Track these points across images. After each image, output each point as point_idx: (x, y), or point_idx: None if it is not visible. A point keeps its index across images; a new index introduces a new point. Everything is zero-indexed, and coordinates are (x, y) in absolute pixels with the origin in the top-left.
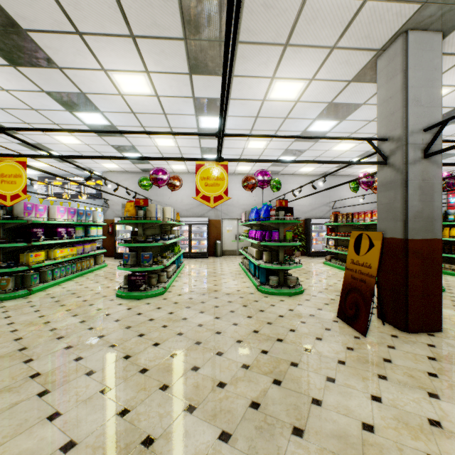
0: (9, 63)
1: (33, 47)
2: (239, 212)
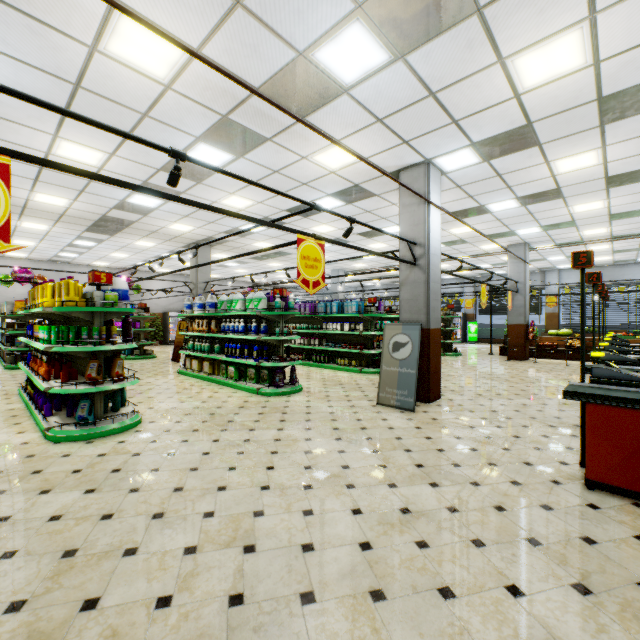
0: None
1: None
2: None
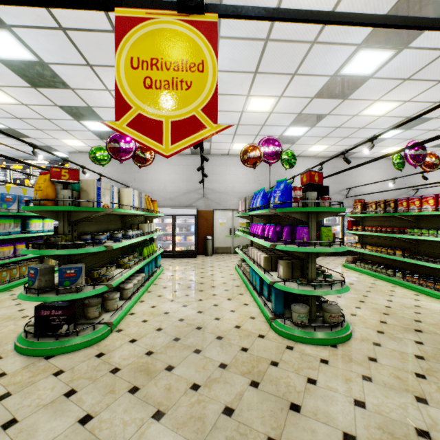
0: None
1: None
2: (234, 202)
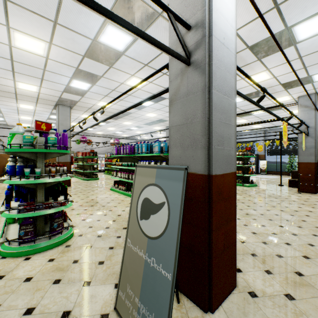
0: None
1: None
2: None
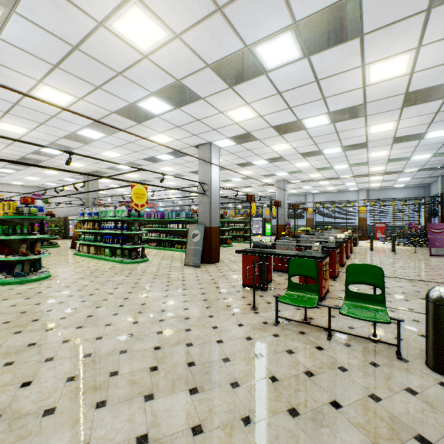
0: None
1: None
2: None
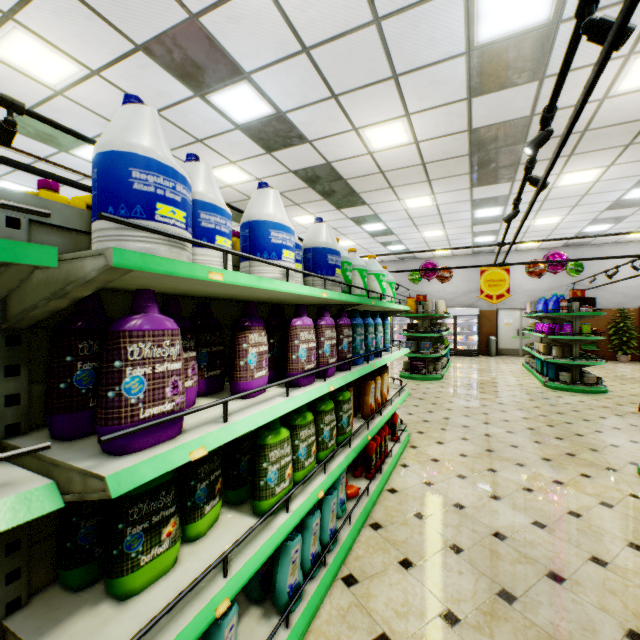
0: (337, 209)
1: (357, 199)
2: (522, 301)
